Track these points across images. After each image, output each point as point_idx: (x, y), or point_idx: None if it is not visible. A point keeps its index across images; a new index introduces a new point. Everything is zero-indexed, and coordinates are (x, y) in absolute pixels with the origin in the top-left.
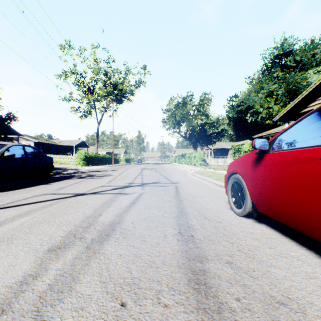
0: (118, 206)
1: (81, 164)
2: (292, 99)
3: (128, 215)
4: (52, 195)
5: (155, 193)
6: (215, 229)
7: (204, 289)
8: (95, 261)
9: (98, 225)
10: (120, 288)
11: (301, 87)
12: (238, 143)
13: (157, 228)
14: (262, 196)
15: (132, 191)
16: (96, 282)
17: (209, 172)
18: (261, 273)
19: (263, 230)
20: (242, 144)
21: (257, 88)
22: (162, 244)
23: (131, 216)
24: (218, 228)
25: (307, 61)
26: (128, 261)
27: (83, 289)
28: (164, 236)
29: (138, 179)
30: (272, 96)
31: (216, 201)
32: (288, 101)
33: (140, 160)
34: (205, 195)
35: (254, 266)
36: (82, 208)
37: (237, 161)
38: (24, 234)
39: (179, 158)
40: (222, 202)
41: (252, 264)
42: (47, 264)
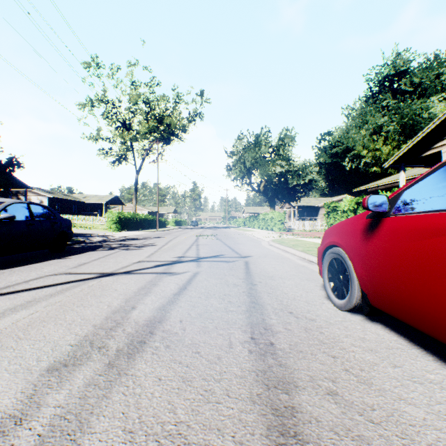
0: (161, 293)
1: (113, 229)
2: (407, 137)
3: (174, 308)
4: (67, 276)
5: (215, 273)
6: (307, 332)
7: (295, 445)
8: (119, 389)
9: (129, 326)
10: (156, 443)
11: (421, 121)
12: (332, 199)
13: (218, 331)
14: (378, 282)
15: (183, 270)
16: (117, 431)
17: (292, 240)
18: (385, 413)
19: (380, 335)
20: (338, 201)
21: (358, 122)
22: (225, 358)
23: (179, 310)
24: (310, 330)
25: (429, 84)
26: (171, 389)
27: (94, 445)
28: (229, 345)
29: (192, 250)
30: (379, 133)
31: (305, 286)
32: (403, 140)
33: (195, 222)
34: (288, 275)
35: (373, 400)
36: (108, 296)
37: (337, 228)
38: (15, 341)
39: (250, 220)
40: (314, 287)
41: (369, 396)
42: (42, 395)
